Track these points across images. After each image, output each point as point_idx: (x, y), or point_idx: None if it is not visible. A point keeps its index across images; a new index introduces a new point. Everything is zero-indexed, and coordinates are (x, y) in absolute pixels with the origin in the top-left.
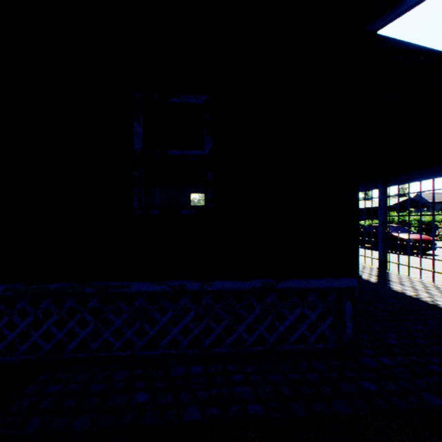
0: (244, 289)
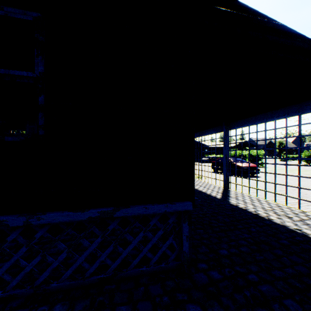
0: (78, 220)
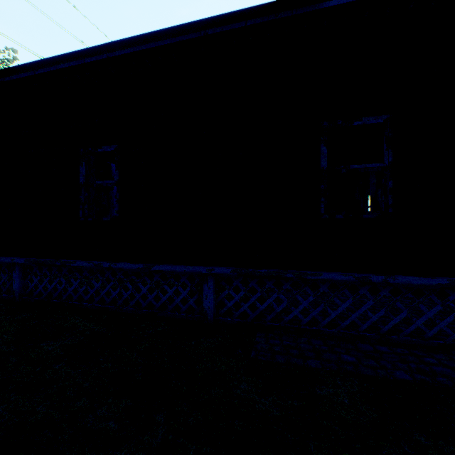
0: (428, 284)
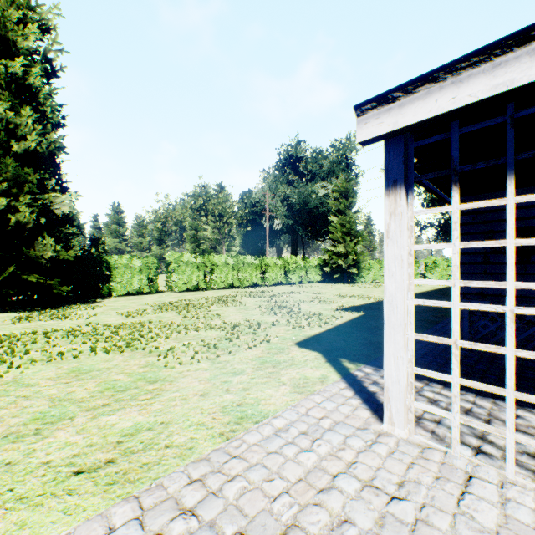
0: None
